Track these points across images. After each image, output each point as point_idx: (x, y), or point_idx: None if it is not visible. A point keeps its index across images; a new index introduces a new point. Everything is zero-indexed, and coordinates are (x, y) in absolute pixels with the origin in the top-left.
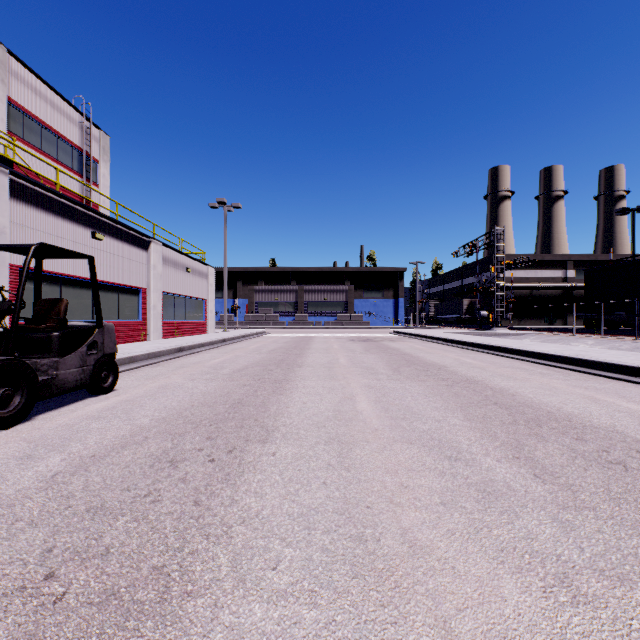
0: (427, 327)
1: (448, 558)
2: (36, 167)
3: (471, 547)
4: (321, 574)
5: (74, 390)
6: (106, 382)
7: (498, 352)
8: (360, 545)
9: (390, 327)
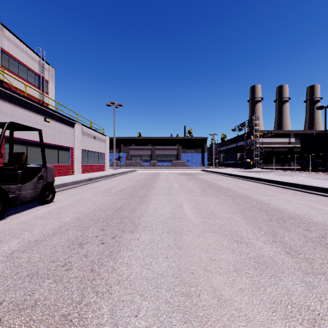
0: (219, 167)
1: (242, 308)
2: (16, 84)
3: (255, 300)
4: (165, 320)
5: (30, 202)
6: (48, 197)
7: (257, 181)
8: (188, 299)
9: (199, 167)
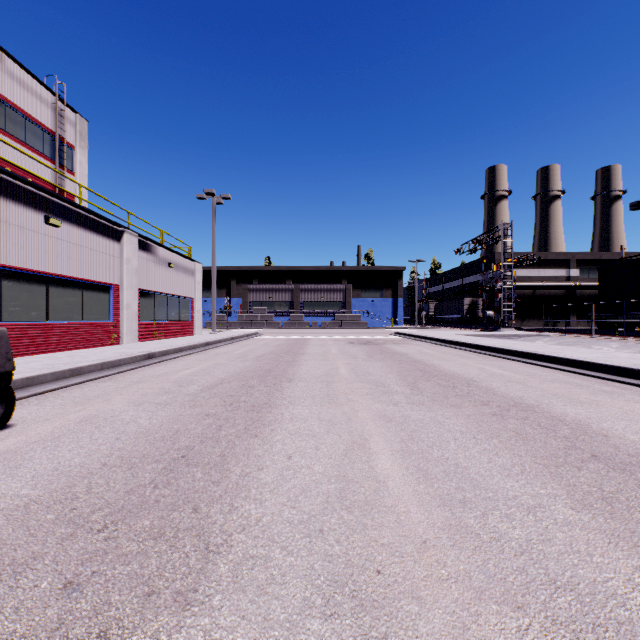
0: (427, 327)
1: None
2: None
3: None
4: None
5: None
6: None
7: (526, 359)
8: None
9: (389, 327)
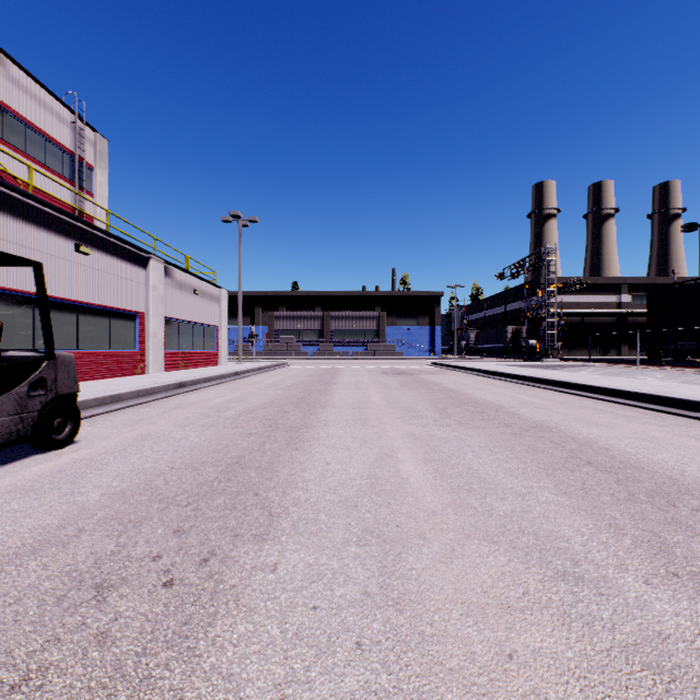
0: (467, 358)
1: None
2: (18, 172)
3: None
4: None
5: (6, 446)
6: (61, 432)
7: (560, 388)
8: None
9: (426, 358)
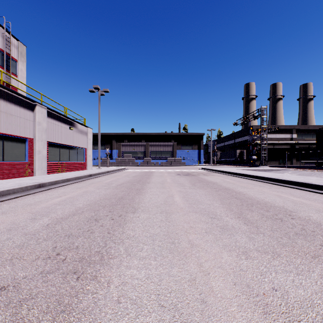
0: (217, 165)
1: None
2: None
3: None
4: None
5: None
6: None
7: (302, 187)
8: None
9: (197, 165)
